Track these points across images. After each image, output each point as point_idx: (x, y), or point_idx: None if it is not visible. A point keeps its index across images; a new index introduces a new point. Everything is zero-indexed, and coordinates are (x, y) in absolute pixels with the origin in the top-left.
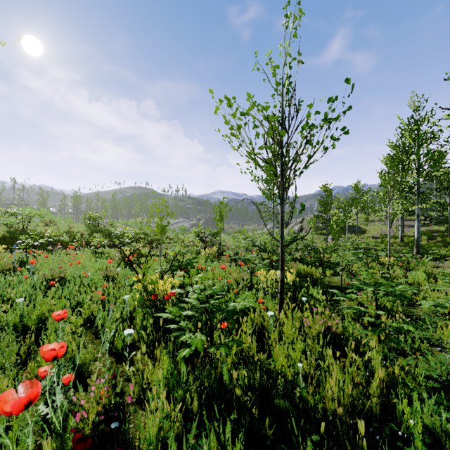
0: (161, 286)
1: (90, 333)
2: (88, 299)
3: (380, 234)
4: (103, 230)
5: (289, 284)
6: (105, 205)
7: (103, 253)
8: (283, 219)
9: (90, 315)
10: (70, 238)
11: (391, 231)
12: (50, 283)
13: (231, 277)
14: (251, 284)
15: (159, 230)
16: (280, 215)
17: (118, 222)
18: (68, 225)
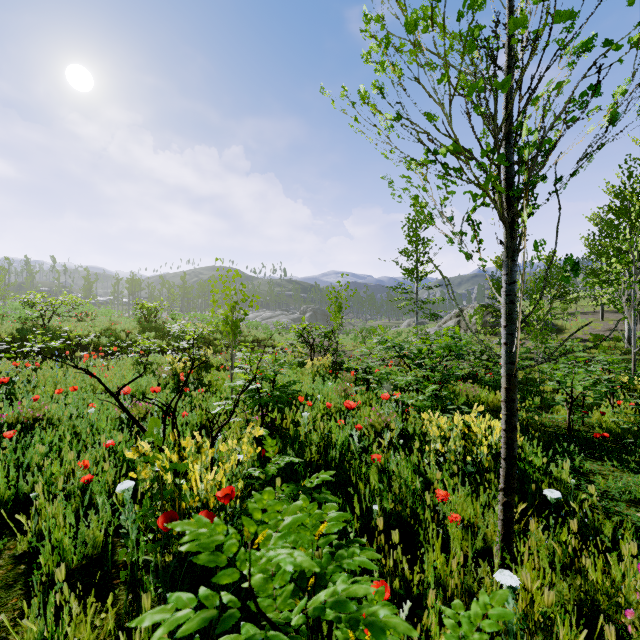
0: (196, 477)
1: (18, 593)
2: (40, 489)
3: (591, 334)
4: (162, 328)
5: (497, 448)
6: (172, 292)
7: (151, 364)
8: (512, 301)
9: (45, 526)
10: (110, 340)
11: (607, 330)
12: (5, 432)
13: (362, 417)
14: (403, 435)
15: (229, 328)
16: (504, 290)
17: (183, 315)
18: (109, 319)
